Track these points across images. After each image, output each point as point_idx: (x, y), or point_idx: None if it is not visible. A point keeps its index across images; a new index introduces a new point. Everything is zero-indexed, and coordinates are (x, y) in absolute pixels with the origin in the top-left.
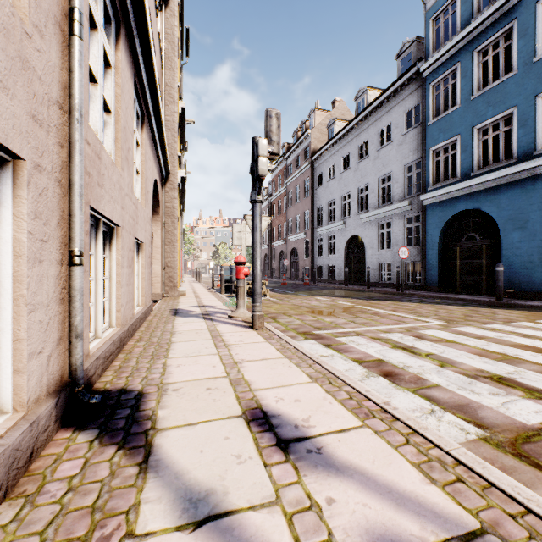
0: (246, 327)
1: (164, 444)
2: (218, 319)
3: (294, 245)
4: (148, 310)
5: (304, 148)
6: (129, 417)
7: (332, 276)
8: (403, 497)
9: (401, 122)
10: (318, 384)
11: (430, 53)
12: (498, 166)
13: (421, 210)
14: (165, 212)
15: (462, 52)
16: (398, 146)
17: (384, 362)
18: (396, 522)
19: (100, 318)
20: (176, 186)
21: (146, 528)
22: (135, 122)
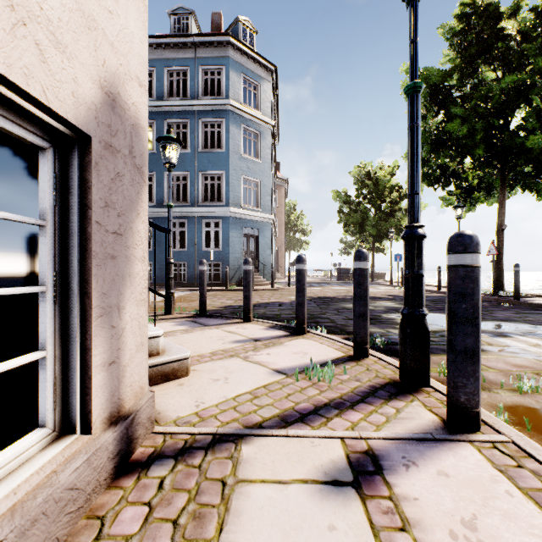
0: None
1: None
2: None
3: None
4: None
5: None
6: None
7: None
8: None
9: None
10: None
11: None
12: None
13: None
14: None
15: None
16: None
17: None
18: None
19: None
20: None
21: None
22: None
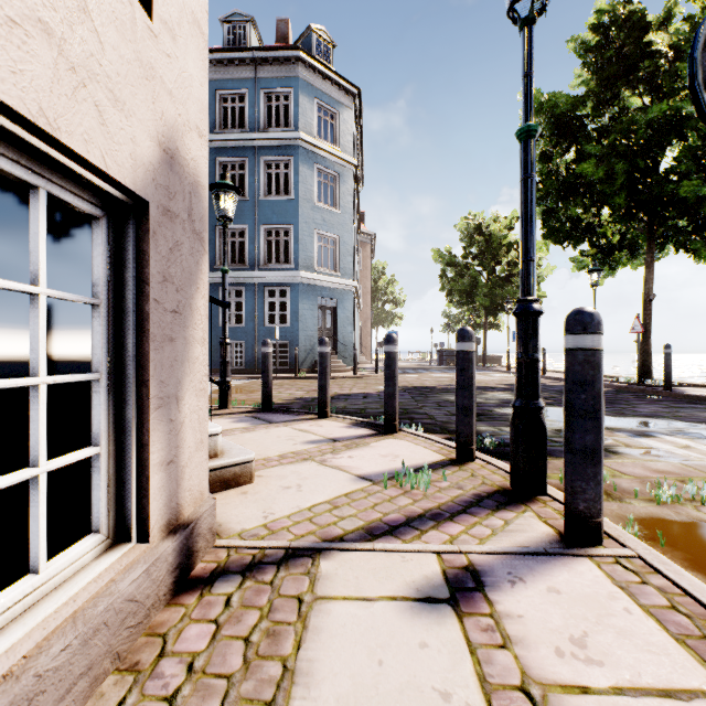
0: None
1: None
2: None
3: None
4: None
5: None
6: None
7: None
8: None
9: None
10: None
11: None
12: None
13: None
14: None
15: None
16: None
17: None
18: None
19: None
20: None
21: None
22: None
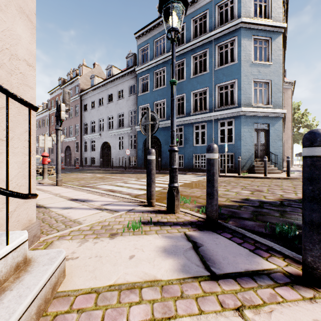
0: (52, 186)
1: (48, 206)
2: None
3: (68, 144)
4: None
5: (75, 86)
6: None
7: (93, 163)
8: (108, 201)
9: (128, 90)
10: (90, 193)
11: (139, 64)
12: (161, 120)
13: (136, 133)
14: None
15: (150, 70)
16: (127, 101)
17: (112, 189)
18: (106, 203)
19: None
20: None
21: (56, 211)
22: None
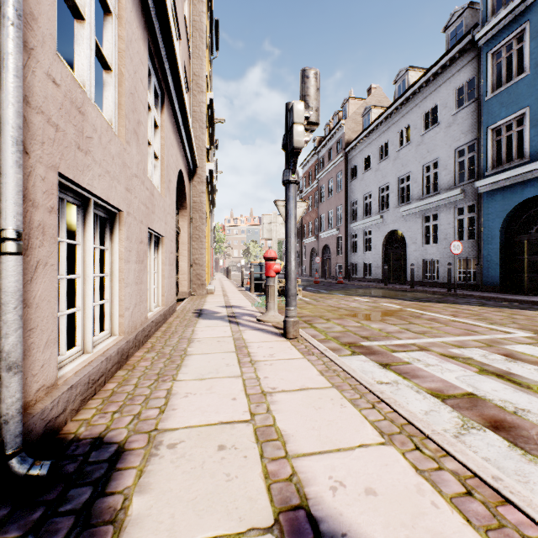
0: (277, 335)
1: None
2: (245, 323)
3: (326, 241)
4: (169, 311)
5: (337, 140)
6: (81, 513)
7: (368, 274)
8: None
9: (451, 101)
10: (397, 448)
11: (488, 17)
12: None
13: (476, 199)
14: (193, 207)
15: (532, 9)
16: (446, 128)
17: (481, 400)
18: None
19: (89, 327)
20: (204, 180)
21: None
22: (153, 99)
